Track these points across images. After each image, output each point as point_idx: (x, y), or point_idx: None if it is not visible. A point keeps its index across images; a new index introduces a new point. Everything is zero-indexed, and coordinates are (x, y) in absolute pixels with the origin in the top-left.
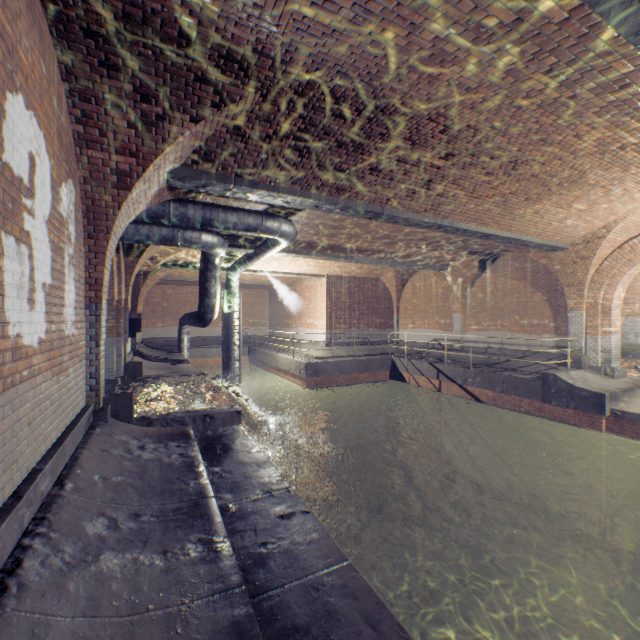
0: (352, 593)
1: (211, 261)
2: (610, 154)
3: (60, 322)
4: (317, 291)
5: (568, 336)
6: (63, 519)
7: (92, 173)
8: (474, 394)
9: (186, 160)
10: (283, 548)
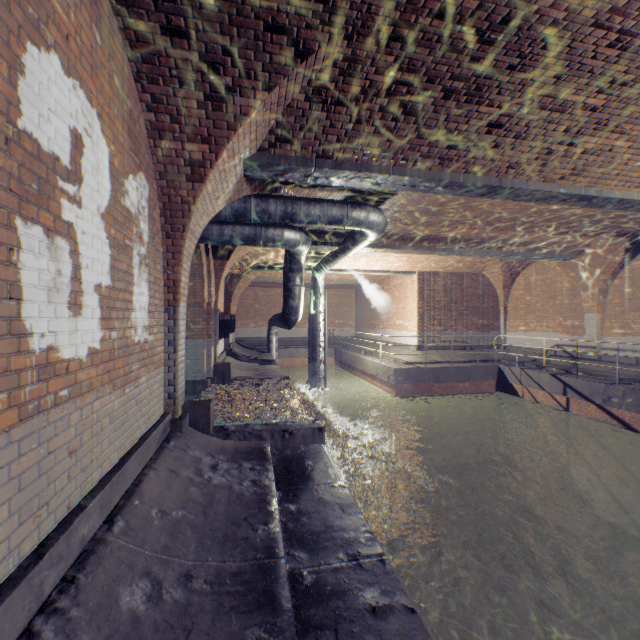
0: None
1: (294, 260)
2: None
3: (125, 328)
4: (407, 289)
5: None
6: (95, 582)
7: (166, 167)
8: (622, 419)
9: (262, 144)
10: None
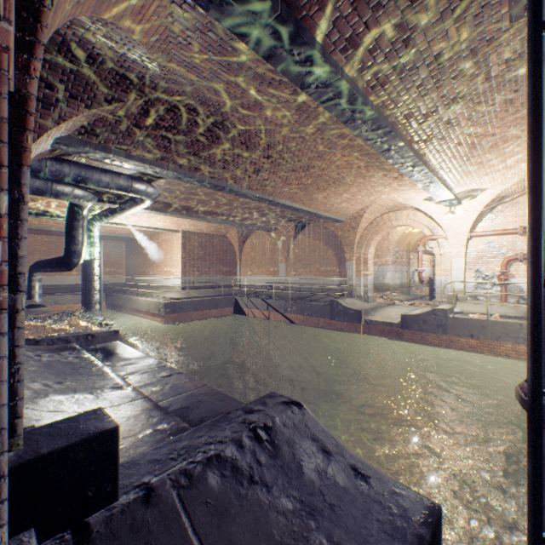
0: (211, 394)
1: (80, 212)
2: (355, 169)
3: None
4: (174, 244)
5: (346, 277)
6: None
7: None
8: (292, 319)
9: (74, 131)
10: (168, 387)
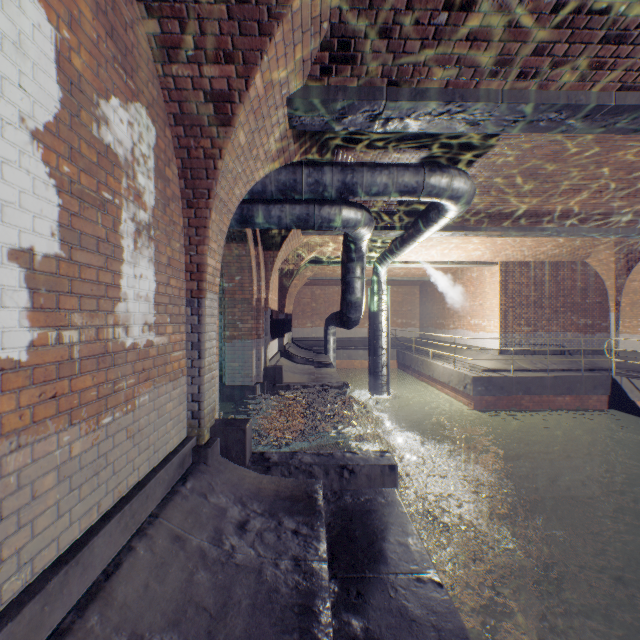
0: None
1: (354, 247)
2: None
3: (101, 325)
4: (485, 283)
5: None
6: None
7: (182, 106)
8: None
9: (311, 70)
10: None
